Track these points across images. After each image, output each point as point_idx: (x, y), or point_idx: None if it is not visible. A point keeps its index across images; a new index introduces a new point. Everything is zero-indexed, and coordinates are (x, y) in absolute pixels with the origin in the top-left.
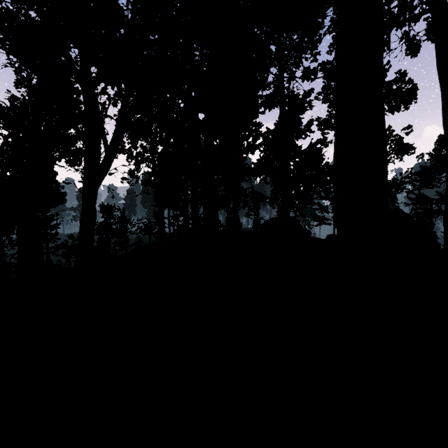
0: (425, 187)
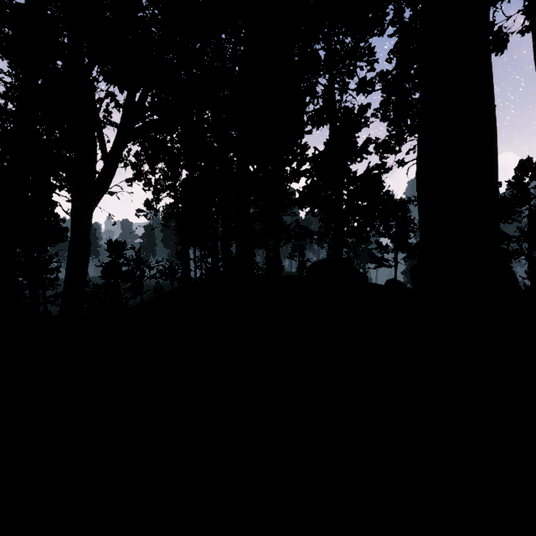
0: (510, 218)
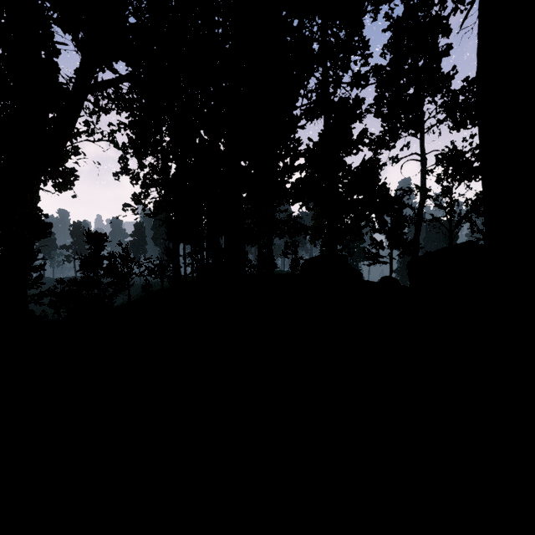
0: None
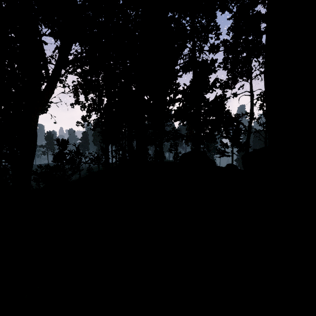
0: None
